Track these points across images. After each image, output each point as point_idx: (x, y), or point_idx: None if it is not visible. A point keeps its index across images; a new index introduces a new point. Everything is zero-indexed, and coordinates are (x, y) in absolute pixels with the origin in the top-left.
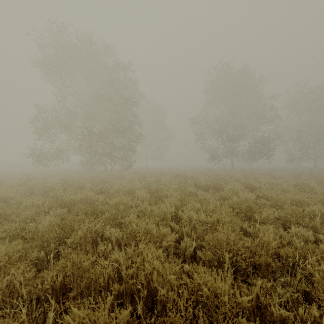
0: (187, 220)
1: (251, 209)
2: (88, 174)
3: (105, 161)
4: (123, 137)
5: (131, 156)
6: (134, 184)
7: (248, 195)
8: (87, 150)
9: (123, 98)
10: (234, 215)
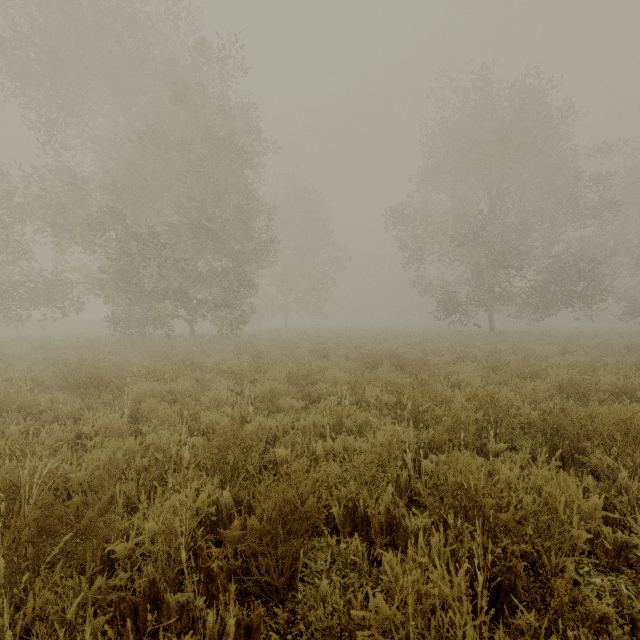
0: None
1: None
2: (109, 350)
3: (166, 314)
4: (220, 252)
5: (240, 301)
6: (205, 400)
7: None
8: (114, 282)
9: (215, 140)
10: None
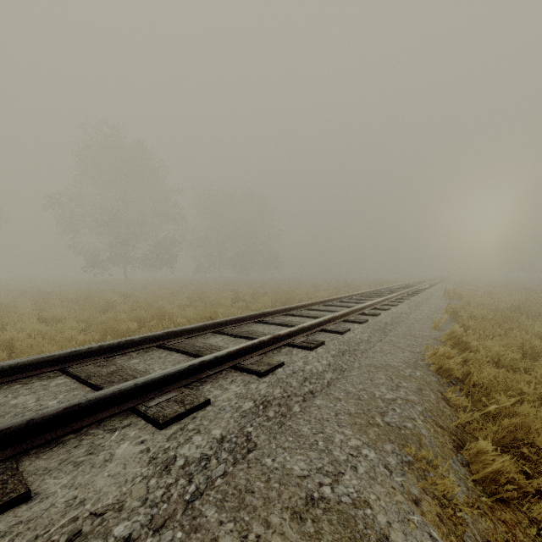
0: (52, 318)
1: (111, 306)
2: None
3: None
4: None
5: None
6: None
7: (116, 300)
8: None
9: None
10: (97, 313)
